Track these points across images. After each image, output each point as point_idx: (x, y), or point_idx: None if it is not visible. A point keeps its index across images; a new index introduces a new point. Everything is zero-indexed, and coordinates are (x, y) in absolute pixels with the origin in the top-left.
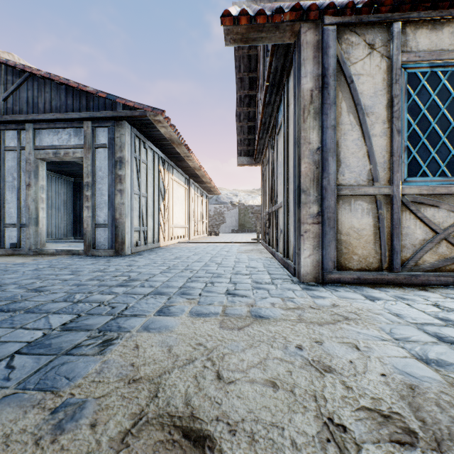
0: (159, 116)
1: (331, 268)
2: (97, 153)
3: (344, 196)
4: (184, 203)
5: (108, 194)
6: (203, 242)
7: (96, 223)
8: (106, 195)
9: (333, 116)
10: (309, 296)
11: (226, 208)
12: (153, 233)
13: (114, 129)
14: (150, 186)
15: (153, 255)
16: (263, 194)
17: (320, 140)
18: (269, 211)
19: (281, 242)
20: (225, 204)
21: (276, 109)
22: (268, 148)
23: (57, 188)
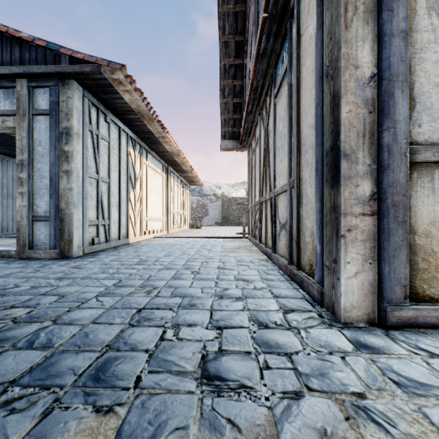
0: (118, 73)
1: (400, 298)
2: (35, 122)
3: (421, 163)
4: (162, 194)
5: (50, 177)
6: (182, 237)
7: (34, 214)
8: (47, 178)
9: (402, 13)
10: (395, 386)
11: (209, 200)
12: (119, 227)
13: (58, 90)
14: (115, 169)
15: (111, 257)
16: (251, 181)
17: (377, 60)
18: (260, 200)
19: (282, 241)
20: (208, 196)
21: (273, 62)
22: (259, 124)
23: (14, 175)
